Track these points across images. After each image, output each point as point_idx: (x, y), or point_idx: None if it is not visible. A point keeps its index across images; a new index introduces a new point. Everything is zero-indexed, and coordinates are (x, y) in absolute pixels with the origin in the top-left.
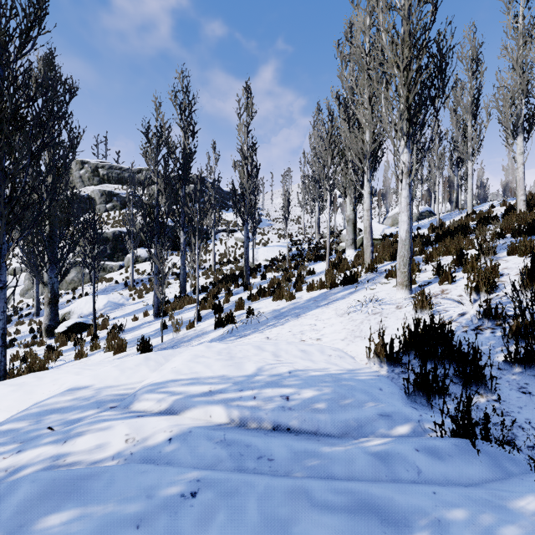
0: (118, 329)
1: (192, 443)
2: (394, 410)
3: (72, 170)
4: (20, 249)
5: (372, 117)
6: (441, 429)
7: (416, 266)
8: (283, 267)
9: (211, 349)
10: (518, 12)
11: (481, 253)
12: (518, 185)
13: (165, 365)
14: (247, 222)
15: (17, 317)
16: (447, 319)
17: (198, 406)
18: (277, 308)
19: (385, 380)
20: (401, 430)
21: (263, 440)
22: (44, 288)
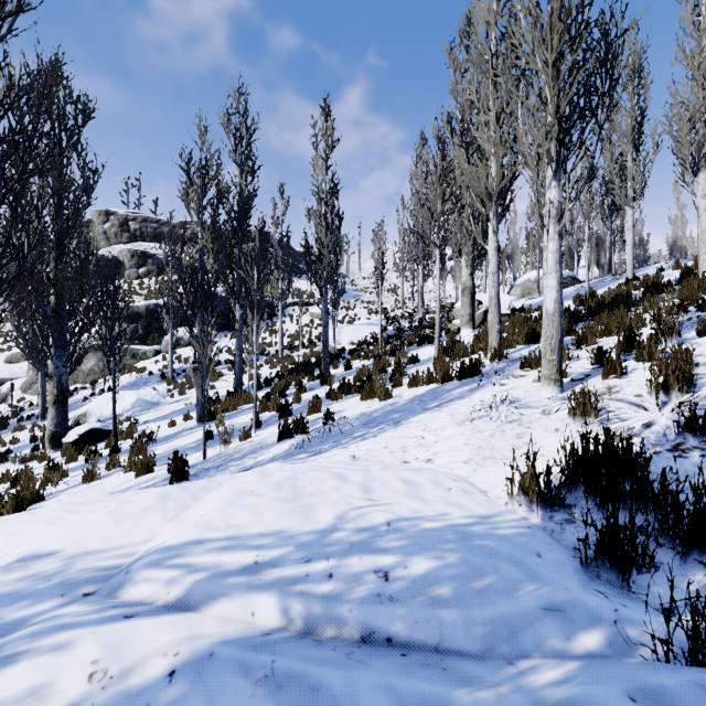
0: (147, 439)
1: (212, 683)
2: (568, 598)
3: (93, 223)
4: (14, 328)
5: (501, 142)
6: (666, 647)
7: (565, 351)
8: (375, 352)
9: (266, 480)
10: (700, 0)
11: (659, 333)
12: (700, 240)
13: (190, 509)
14: (325, 292)
15: (16, 420)
16: (625, 433)
17: (232, 595)
18: (366, 410)
19: (542, 536)
20: (587, 641)
21: (344, 674)
22: (48, 382)
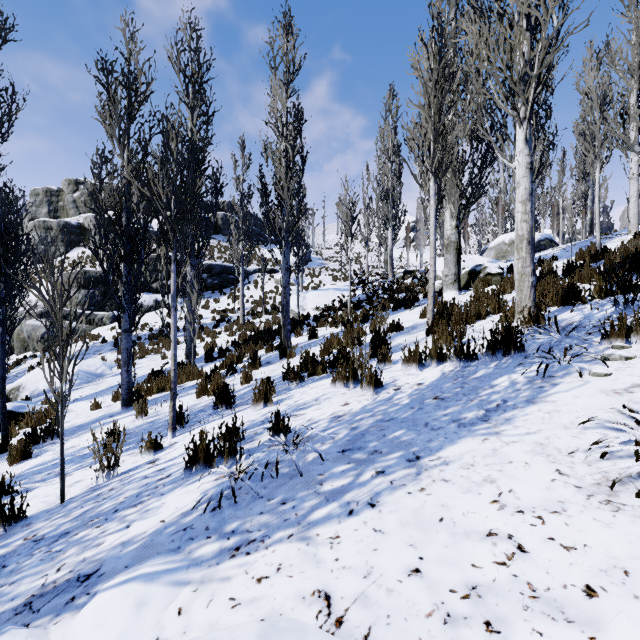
0: (43, 434)
1: None
2: None
3: (63, 192)
4: None
5: None
6: None
7: None
8: (344, 318)
9: None
10: None
11: None
12: None
13: None
14: (285, 245)
15: None
16: None
17: None
18: (343, 412)
19: None
20: None
21: None
22: None
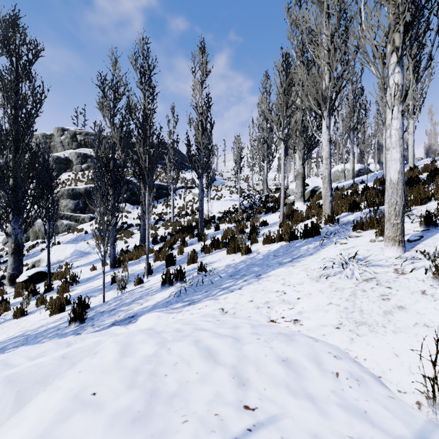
0: (71, 281)
1: None
2: None
3: (54, 136)
4: None
5: (334, 56)
6: None
7: None
8: (236, 218)
9: (122, 363)
10: None
11: None
12: None
13: None
14: (201, 176)
15: None
16: None
17: None
18: (232, 263)
19: None
20: None
21: None
22: (8, 239)
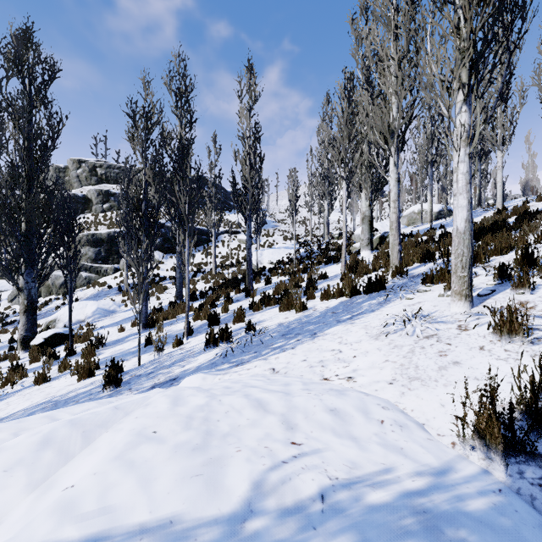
0: (97, 343)
1: None
2: None
3: (69, 169)
4: None
5: (402, 84)
6: None
7: None
8: (290, 270)
9: (175, 411)
10: None
11: None
12: None
13: (69, 464)
14: (249, 220)
15: (1, 324)
16: None
17: None
18: (284, 321)
19: (527, 512)
20: None
21: None
22: (20, 294)
